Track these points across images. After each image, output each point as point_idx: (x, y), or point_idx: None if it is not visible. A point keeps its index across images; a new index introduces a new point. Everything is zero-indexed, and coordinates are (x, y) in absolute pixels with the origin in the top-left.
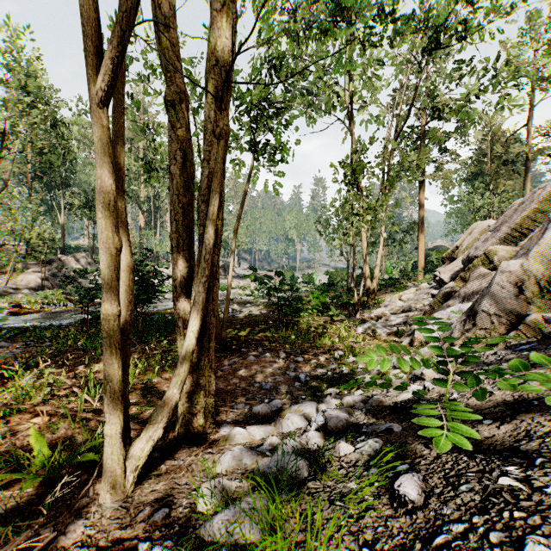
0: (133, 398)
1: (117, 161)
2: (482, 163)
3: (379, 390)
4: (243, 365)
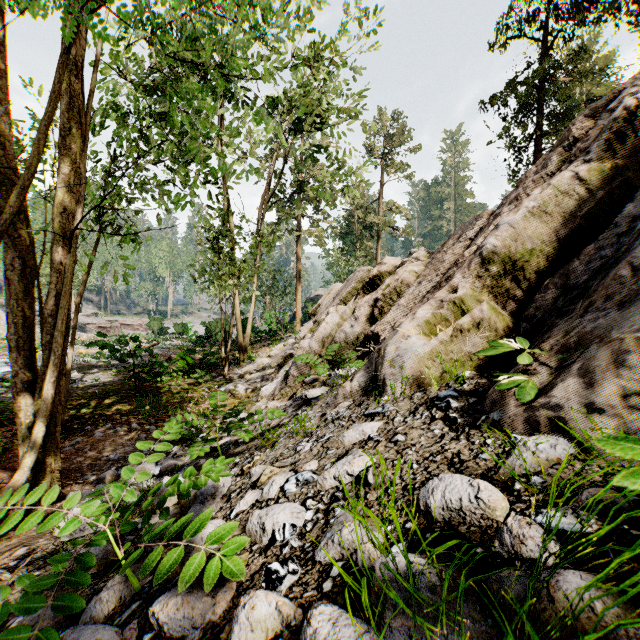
0: None
1: None
2: (352, 223)
3: None
4: (88, 443)
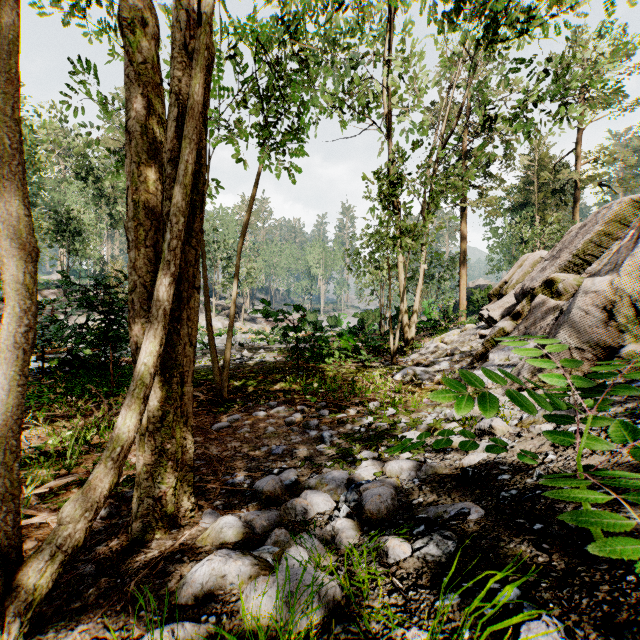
0: (76, 474)
1: (3, 64)
2: (528, 191)
3: (432, 451)
4: (248, 422)
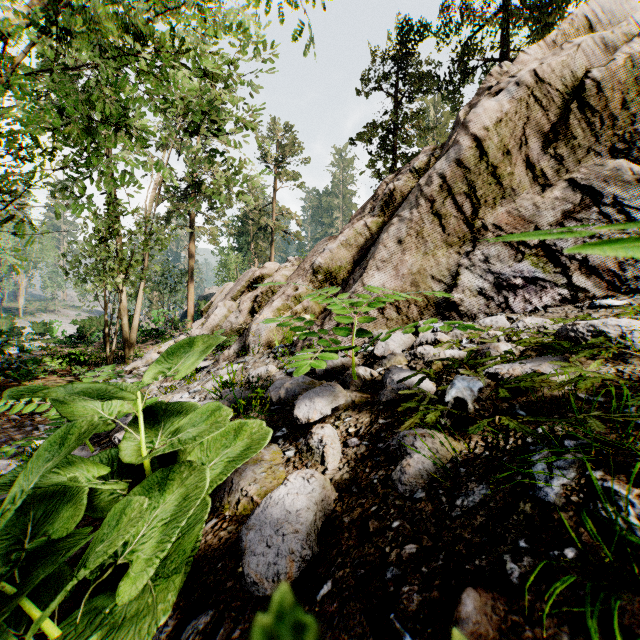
0: None
1: None
2: (247, 223)
3: None
4: None
